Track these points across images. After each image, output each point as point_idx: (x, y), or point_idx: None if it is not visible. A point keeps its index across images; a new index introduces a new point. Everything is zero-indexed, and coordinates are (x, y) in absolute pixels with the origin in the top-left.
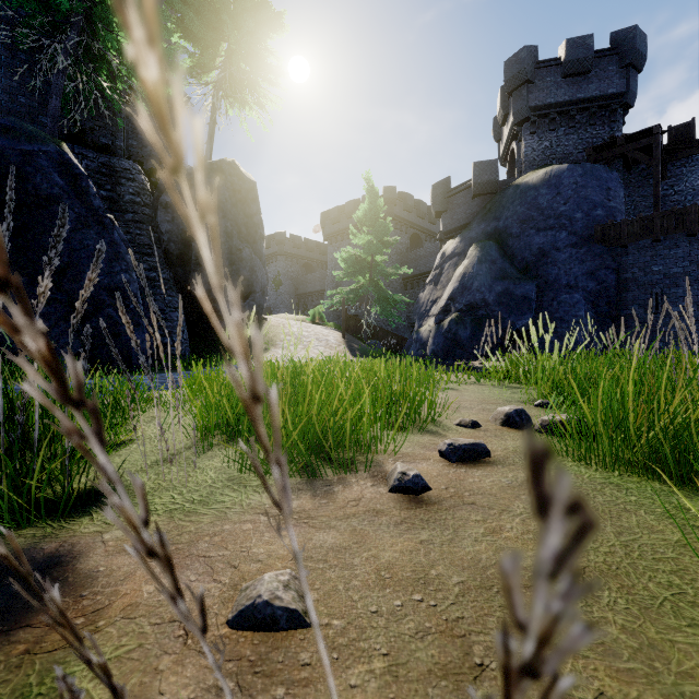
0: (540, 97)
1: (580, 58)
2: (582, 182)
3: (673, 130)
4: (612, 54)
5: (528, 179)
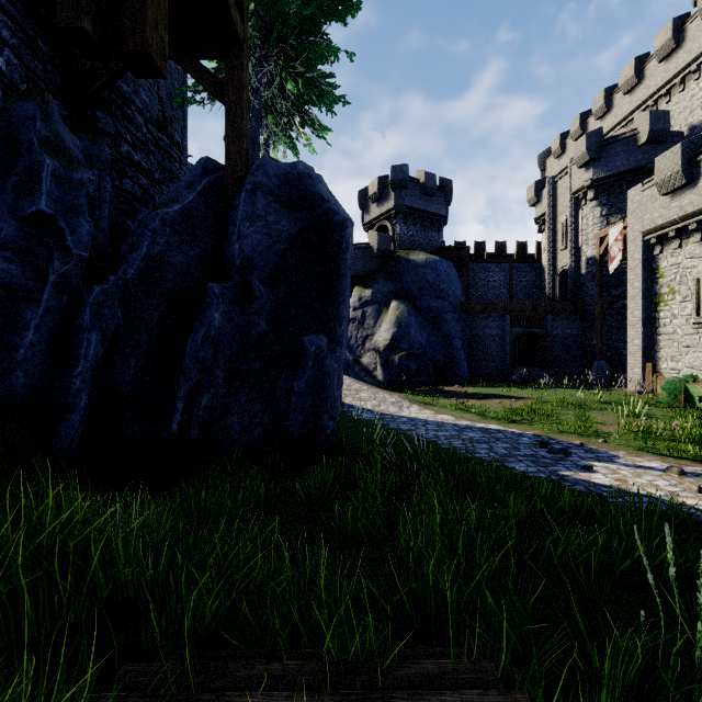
0: (411, 201)
1: (431, 187)
2: (448, 272)
3: (457, 244)
4: (442, 190)
5: (414, 258)
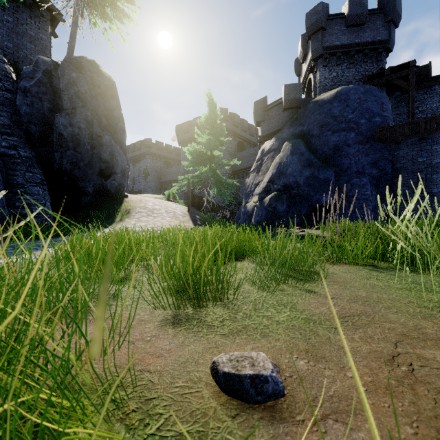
0: (330, 40)
1: (358, 13)
2: (364, 98)
3: (416, 70)
4: (379, 12)
5: (323, 96)
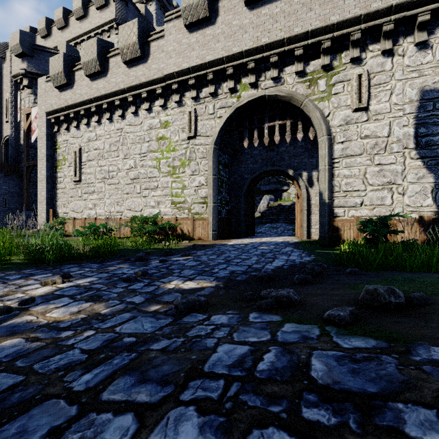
0: None
1: None
2: None
3: None
4: None
5: None
